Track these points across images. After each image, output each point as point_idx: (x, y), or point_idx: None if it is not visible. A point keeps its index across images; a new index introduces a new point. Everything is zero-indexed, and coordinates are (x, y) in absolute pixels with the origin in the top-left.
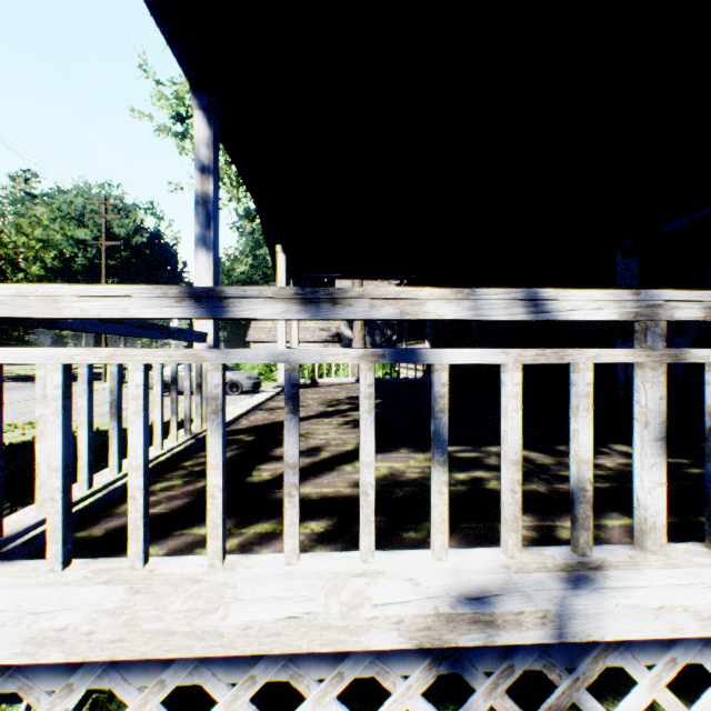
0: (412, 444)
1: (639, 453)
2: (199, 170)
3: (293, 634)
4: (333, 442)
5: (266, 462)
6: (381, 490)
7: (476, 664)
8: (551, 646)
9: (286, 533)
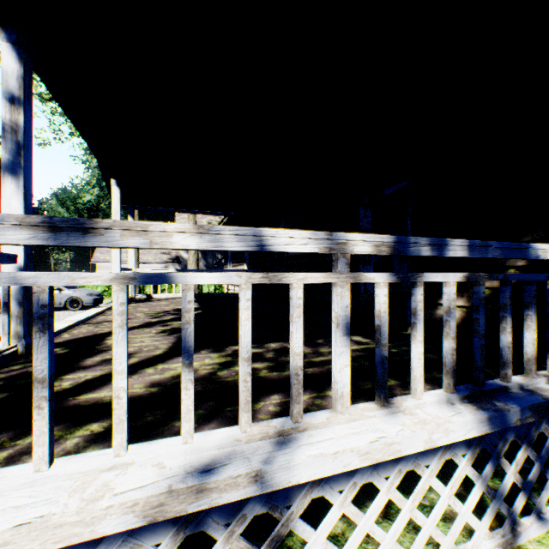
0: (213, 346)
1: (335, 345)
2: (8, 100)
3: (24, 540)
4: (146, 349)
5: (72, 372)
6: (172, 387)
7: (218, 520)
8: (275, 492)
9: (34, 443)
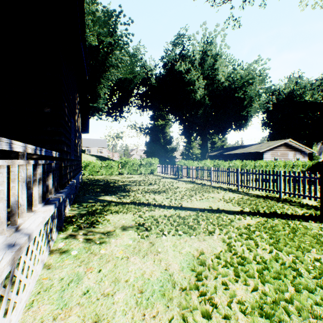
0: None
1: (22, 190)
2: None
3: None
4: None
5: None
6: None
7: None
8: None
9: None
